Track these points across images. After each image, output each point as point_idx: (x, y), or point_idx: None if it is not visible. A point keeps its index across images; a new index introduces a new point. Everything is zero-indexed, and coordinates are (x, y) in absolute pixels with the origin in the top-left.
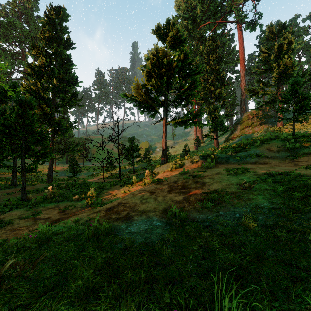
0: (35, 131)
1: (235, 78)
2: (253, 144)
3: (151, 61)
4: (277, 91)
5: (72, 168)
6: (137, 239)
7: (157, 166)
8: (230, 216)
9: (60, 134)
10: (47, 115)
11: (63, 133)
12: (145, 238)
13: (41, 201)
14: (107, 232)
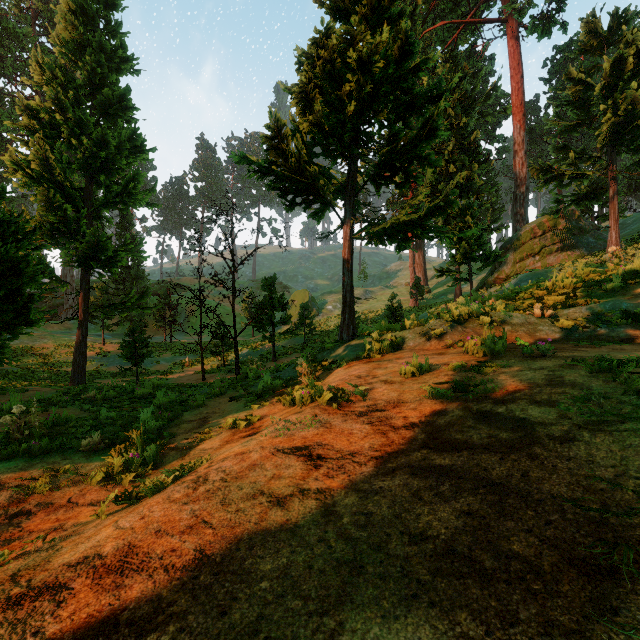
0: None
1: (498, 152)
2: (596, 286)
3: (313, 66)
4: (607, 169)
5: (129, 350)
6: None
7: (330, 347)
8: None
9: (103, 270)
10: (69, 225)
11: (107, 266)
12: None
13: None
14: None
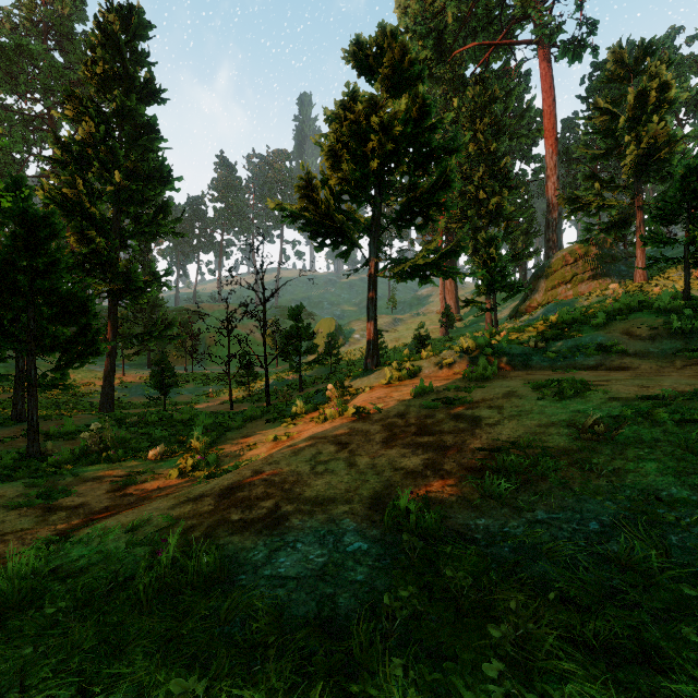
0: (63, 290)
1: (534, 173)
2: (587, 322)
3: (340, 124)
4: (634, 199)
5: (158, 379)
6: (294, 604)
7: (356, 375)
8: (573, 530)
9: (132, 301)
10: (100, 256)
11: (138, 297)
12: (319, 600)
13: (71, 460)
14: (206, 577)
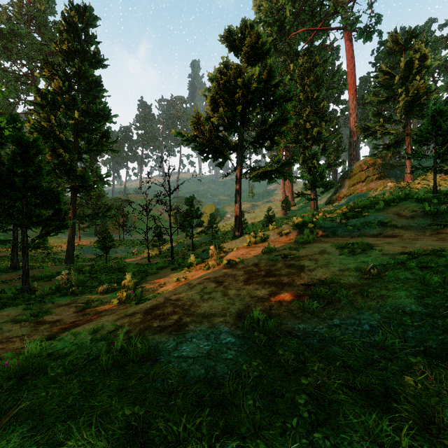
0: (44, 187)
1: (341, 111)
2: (373, 207)
3: (218, 83)
4: (404, 129)
5: (102, 243)
6: (192, 371)
7: (228, 240)
8: (354, 329)
9: (85, 193)
10: (65, 165)
11: (89, 191)
12: (206, 369)
13: (50, 293)
14: (141, 357)
